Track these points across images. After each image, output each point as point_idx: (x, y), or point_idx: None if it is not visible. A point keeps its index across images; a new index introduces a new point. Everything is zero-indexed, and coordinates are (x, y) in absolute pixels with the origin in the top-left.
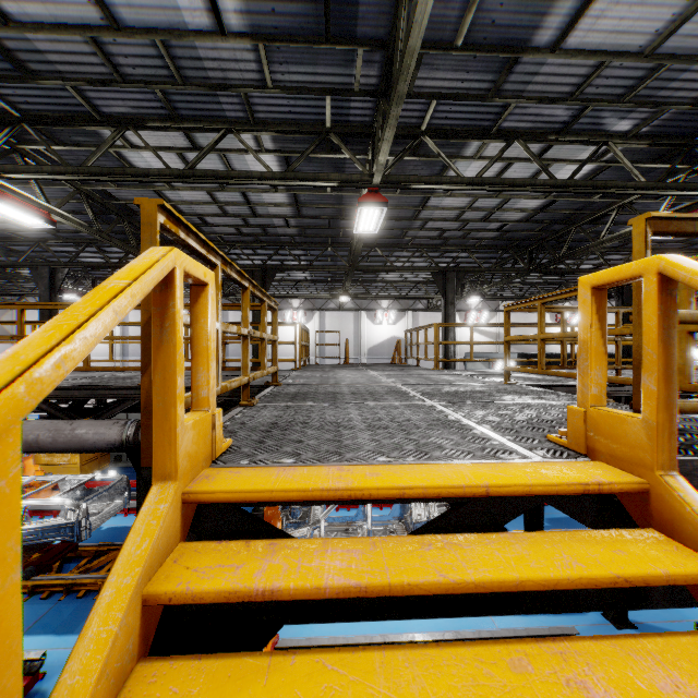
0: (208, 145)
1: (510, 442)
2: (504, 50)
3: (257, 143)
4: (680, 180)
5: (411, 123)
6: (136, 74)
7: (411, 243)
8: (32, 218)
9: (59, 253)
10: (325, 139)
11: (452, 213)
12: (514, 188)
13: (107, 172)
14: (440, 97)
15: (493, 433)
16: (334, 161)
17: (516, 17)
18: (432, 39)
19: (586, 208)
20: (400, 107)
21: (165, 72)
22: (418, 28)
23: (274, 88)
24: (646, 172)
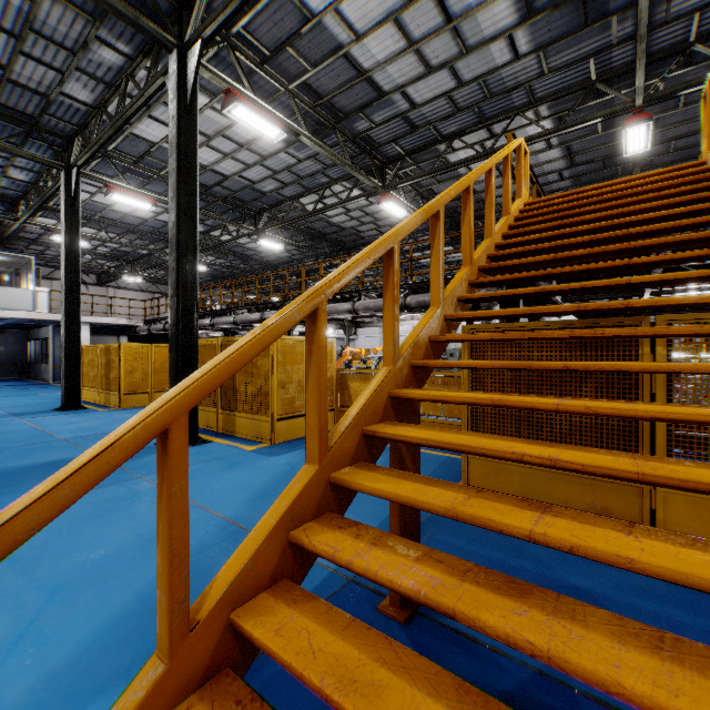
0: (503, 129)
1: None
2: None
3: (536, 115)
4: None
5: (676, 42)
6: (465, 105)
7: None
8: (401, 211)
9: None
10: (592, 89)
11: None
12: None
13: (444, 168)
14: (699, 10)
15: None
16: (602, 104)
17: None
18: None
19: None
20: (644, 44)
21: (481, 96)
22: None
23: (549, 73)
24: None
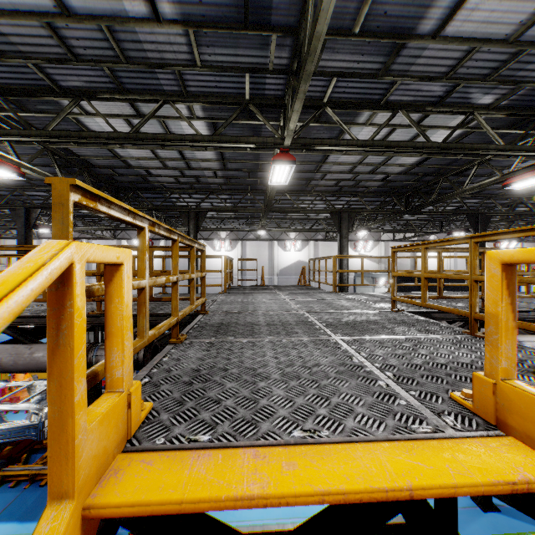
0: (149, 113)
1: (416, 400)
2: (393, 37)
3: (190, 111)
4: (528, 143)
5: (315, 96)
6: (87, 54)
7: (314, 190)
8: (5, 172)
9: (34, 197)
10: (245, 108)
11: (346, 167)
12: (398, 149)
13: (65, 135)
14: (339, 75)
15: (397, 385)
16: (252, 126)
17: (404, 9)
18: (334, 27)
19: (452, 164)
20: (308, 83)
21: (111, 53)
22: (324, 16)
23: (202, 67)
24: (501, 136)
